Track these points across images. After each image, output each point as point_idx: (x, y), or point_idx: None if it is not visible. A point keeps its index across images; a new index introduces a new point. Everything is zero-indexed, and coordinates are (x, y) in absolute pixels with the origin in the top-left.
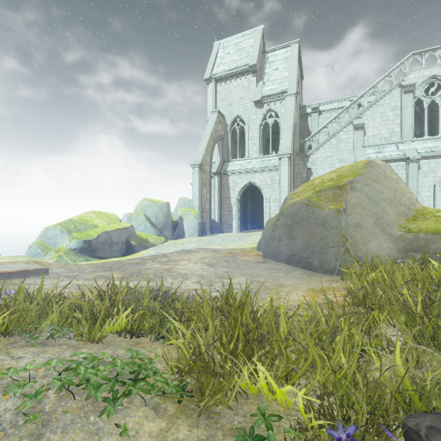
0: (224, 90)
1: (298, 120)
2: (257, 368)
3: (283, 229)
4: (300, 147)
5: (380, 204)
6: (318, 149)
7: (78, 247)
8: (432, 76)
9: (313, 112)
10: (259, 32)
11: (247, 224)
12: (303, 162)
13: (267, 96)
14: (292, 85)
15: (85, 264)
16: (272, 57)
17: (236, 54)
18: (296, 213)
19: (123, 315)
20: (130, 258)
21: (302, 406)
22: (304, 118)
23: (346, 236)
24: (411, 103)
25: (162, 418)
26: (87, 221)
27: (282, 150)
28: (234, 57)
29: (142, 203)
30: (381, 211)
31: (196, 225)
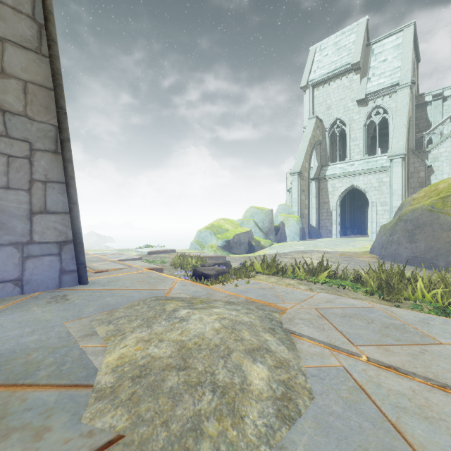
0: (322, 94)
1: (414, 113)
2: (417, 284)
3: (402, 233)
4: (415, 141)
5: None
6: (442, 143)
7: (222, 245)
8: None
9: (434, 100)
10: (362, 24)
11: (345, 229)
12: (420, 160)
13: (373, 93)
14: (405, 75)
15: (235, 257)
16: (378, 48)
17: (335, 54)
18: (417, 219)
19: (326, 272)
20: (260, 255)
21: (440, 298)
22: (421, 108)
23: None
24: None
25: (374, 299)
26: (222, 226)
27: (394, 151)
28: (333, 58)
29: (250, 211)
30: None
31: (297, 230)
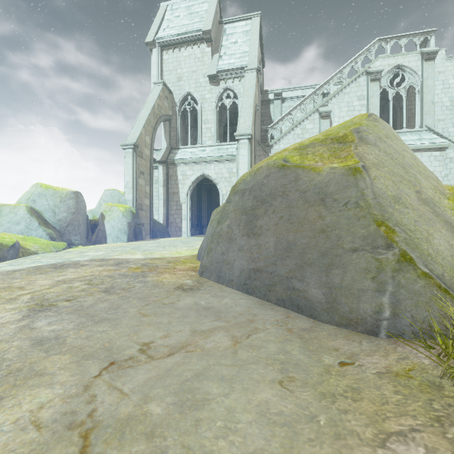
0: (172, 60)
1: (260, 103)
2: None
3: (237, 217)
4: (261, 138)
5: (409, 171)
6: (282, 139)
7: None
8: (397, 66)
9: (275, 99)
10: None
11: (202, 227)
12: (265, 153)
13: (224, 71)
14: (253, 60)
15: None
16: (230, 29)
17: (187, 18)
18: (262, 186)
19: None
20: None
21: None
22: (266, 105)
23: (386, 222)
24: (378, 93)
25: None
26: None
27: (241, 130)
28: (185, 21)
29: (31, 190)
30: (415, 180)
31: (124, 226)
